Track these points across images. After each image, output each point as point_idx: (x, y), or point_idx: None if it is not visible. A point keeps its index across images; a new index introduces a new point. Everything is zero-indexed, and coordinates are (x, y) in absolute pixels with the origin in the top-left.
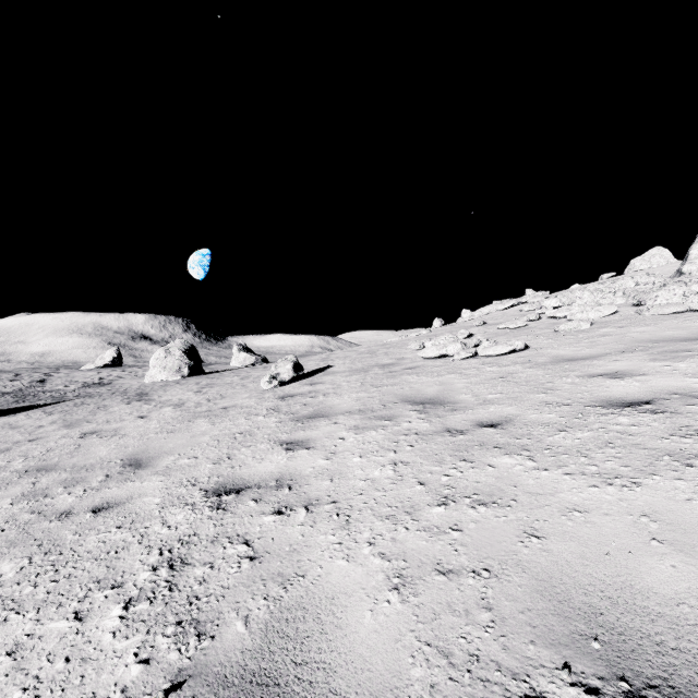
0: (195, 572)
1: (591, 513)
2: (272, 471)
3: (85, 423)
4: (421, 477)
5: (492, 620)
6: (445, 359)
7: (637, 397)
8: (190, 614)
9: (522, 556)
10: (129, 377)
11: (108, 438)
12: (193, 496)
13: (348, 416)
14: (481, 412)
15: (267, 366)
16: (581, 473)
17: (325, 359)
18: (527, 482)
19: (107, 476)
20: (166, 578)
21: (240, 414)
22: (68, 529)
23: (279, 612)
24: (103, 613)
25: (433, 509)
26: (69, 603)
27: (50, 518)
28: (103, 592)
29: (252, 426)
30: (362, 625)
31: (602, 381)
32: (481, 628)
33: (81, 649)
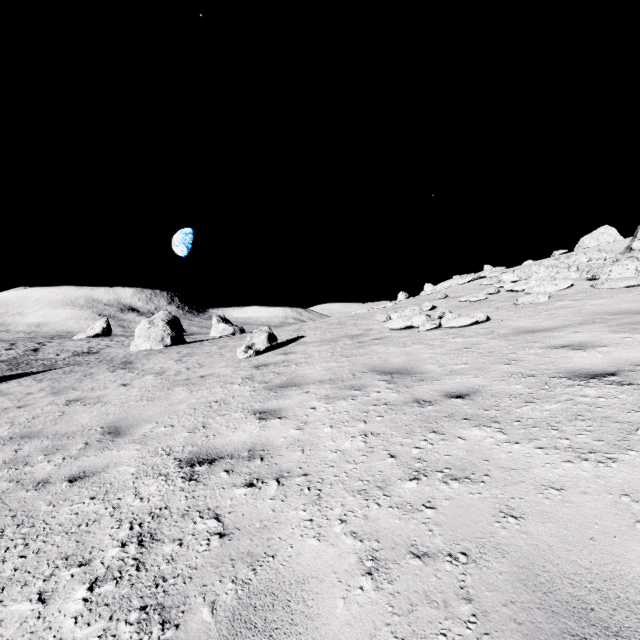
0: (164, 549)
1: (568, 491)
2: (244, 441)
3: (71, 391)
4: (392, 449)
5: (473, 613)
6: (410, 330)
7: (601, 368)
8: (155, 598)
9: (501, 539)
10: (116, 347)
11: (91, 406)
12: (167, 466)
13: (319, 385)
14: (448, 383)
15: (244, 337)
16: (554, 447)
17: (298, 330)
18: (499, 456)
19: (86, 443)
20: (134, 555)
21: (216, 383)
22: (43, 499)
23: (247, 598)
24: (67, 594)
25: (405, 484)
26: (34, 582)
27: (27, 487)
28: (69, 570)
29: (227, 395)
30: (334, 616)
31: (565, 352)
32: (462, 624)
33: (40, 637)
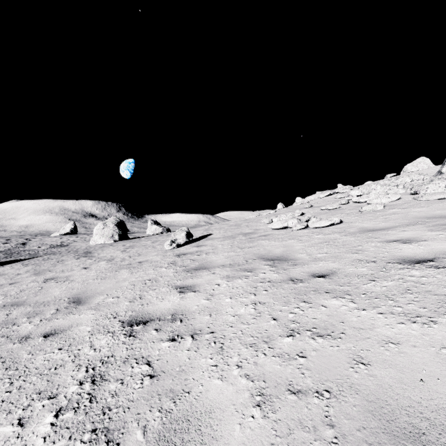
0: (110, 386)
1: (403, 344)
2: (169, 308)
3: (48, 272)
4: (274, 314)
5: (335, 436)
6: (286, 229)
7: (423, 256)
8: (103, 423)
9: (354, 380)
10: (80, 241)
11: (61, 283)
12: (113, 326)
13: (222, 268)
14: (314, 266)
15: (170, 234)
16: (391, 313)
17: (207, 229)
18: (351, 319)
19: (57, 309)
20: (88, 391)
21: (150, 267)
22: (25, 350)
23: (170, 423)
24: (39, 420)
25: (284, 339)
26: (16, 411)
27: (14, 341)
28: (41, 402)
29: (157, 275)
30: (233, 437)
31: (396, 245)
32: (327, 444)
33: None
